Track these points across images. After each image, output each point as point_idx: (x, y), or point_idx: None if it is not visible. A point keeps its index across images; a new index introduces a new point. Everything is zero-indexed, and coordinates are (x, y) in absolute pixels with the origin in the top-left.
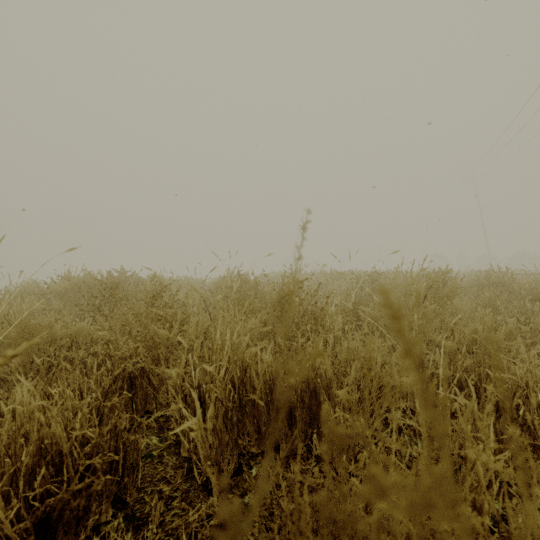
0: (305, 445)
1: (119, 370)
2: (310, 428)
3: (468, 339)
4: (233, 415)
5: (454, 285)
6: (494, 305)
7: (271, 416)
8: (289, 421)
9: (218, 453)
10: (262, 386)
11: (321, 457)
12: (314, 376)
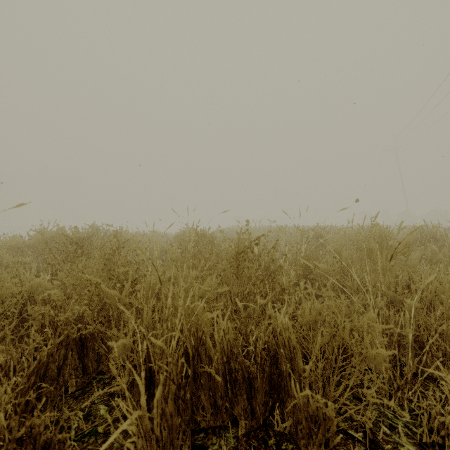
0: (265, 416)
1: (61, 337)
2: (270, 398)
3: (430, 297)
4: (185, 392)
5: (410, 241)
6: (437, 258)
7: (228, 388)
8: (248, 393)
9: (166, 444)
10: (219, 356)
11: (283, 435)
12: (275, 342)
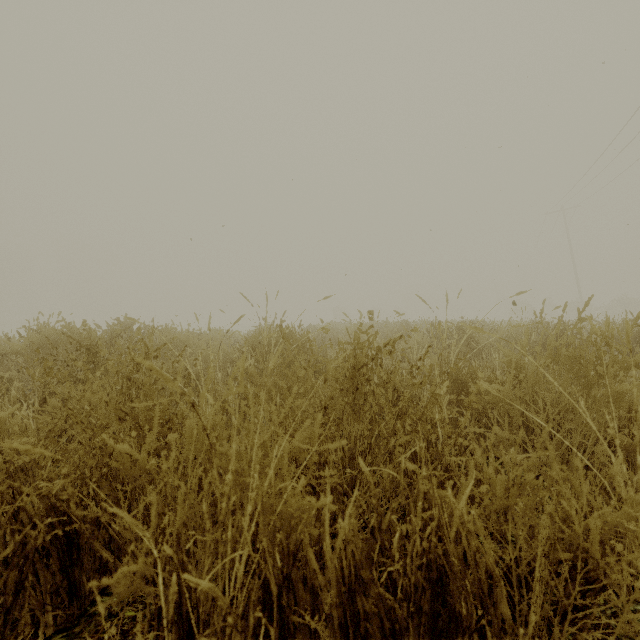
0: None
1: (8, 548)
2: None
3: None
4: None
5: None
6: None
7: None
8: None
9: None
10: (333, 591)
11: None
12: (442, 552)
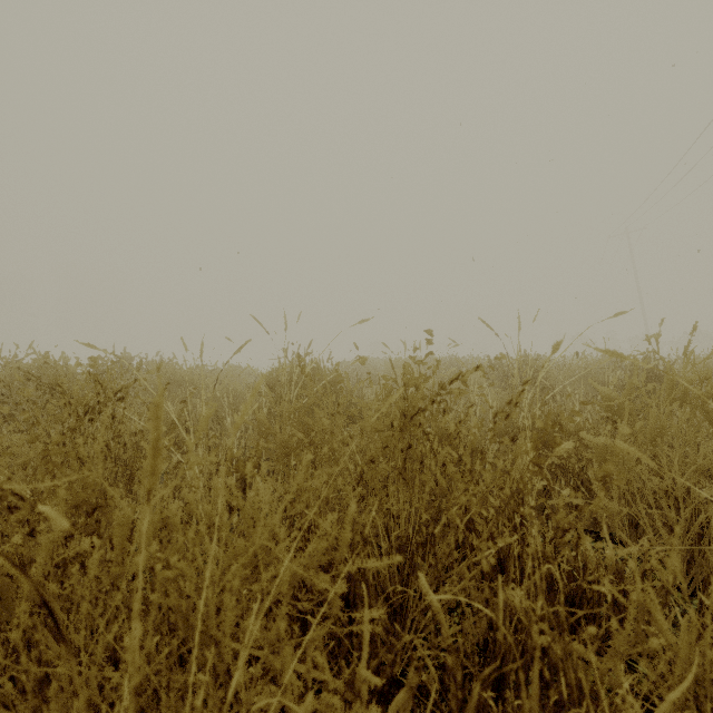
0: None
1: None
2: None
3: None
4: None
5: None
6: None
7: None
8: None
9: None
10: None
11: None
12: None
